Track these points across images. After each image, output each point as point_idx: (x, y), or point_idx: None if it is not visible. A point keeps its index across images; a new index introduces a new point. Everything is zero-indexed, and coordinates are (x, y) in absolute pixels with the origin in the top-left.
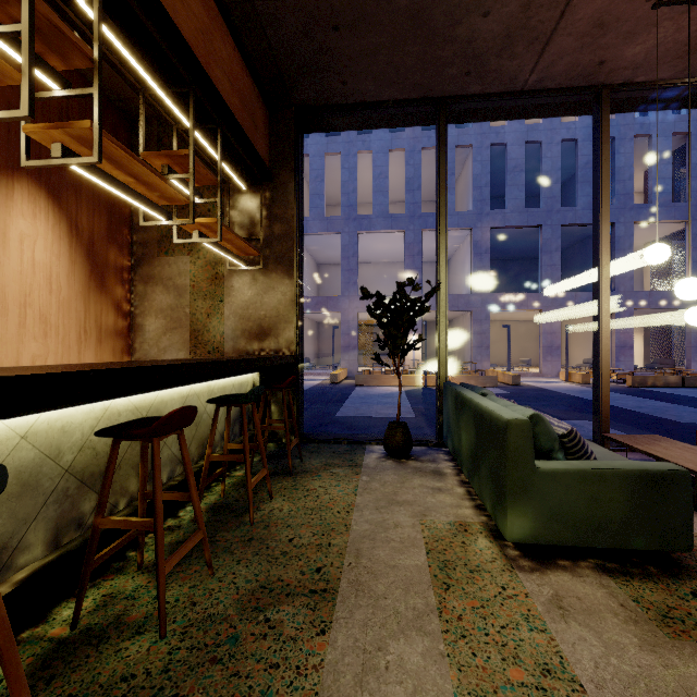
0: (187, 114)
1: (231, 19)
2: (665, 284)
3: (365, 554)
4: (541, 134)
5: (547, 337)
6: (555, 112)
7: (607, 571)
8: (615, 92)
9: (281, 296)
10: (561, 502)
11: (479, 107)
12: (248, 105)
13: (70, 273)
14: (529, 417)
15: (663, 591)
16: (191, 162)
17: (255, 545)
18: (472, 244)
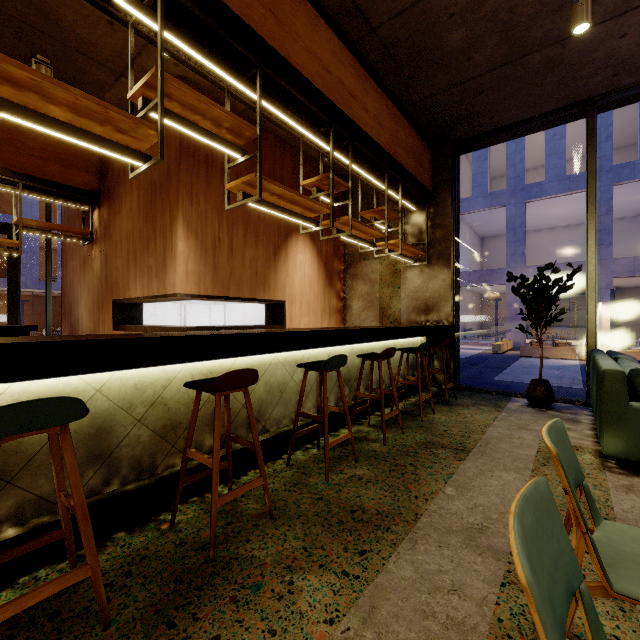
0: (382, 182)
1: (407, 113)
2: None
3: (492, 444)
4: None
5: None
6: None
7: None
8: None
9: (441, 282)
10: None
11: (637, 92)
12: (418, 157)
13: (318, 278)
14: (630, 370)
15: None
16: (386, 213)
17: (424, 428)
18: None
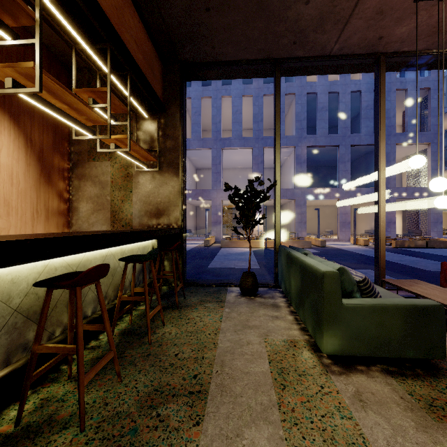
0: (106, 64)
1: (137, 0)
2: (415, 183)
3: (227, 364)
4: (339, 87)
5: (342, 216)
6: (350, 70)
7: (390, 373)
8: (389, 57)
9: (171, 189)
10: (359, 327)
11: (302, 65)
12: (149, 60)
13: (26, 172)
14: (338, 269)
15: (428, 387)
16: (108, 96)
17: (151, 359)
18: (295, 157)
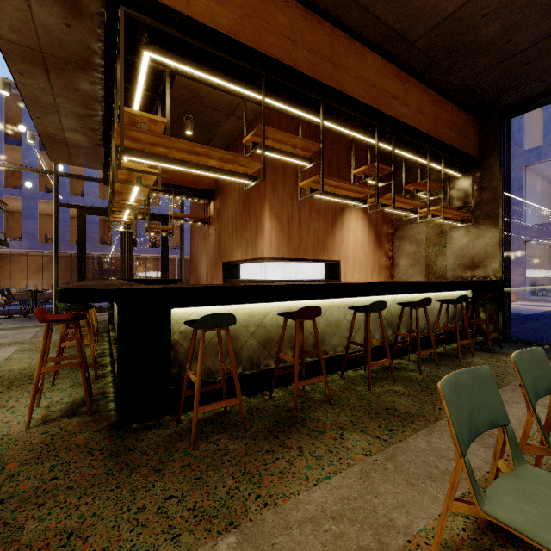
0: (425, 158)
1: (449, 95)
2: None
3: None
4: None
5: None
6: None
7: None
8: None
9: (488, 240)
10: None
11: None
12: (462, 130)
13: (368, 241)
14: None
15: None
16: (427, 185)
17: (460, 367)
18: None
